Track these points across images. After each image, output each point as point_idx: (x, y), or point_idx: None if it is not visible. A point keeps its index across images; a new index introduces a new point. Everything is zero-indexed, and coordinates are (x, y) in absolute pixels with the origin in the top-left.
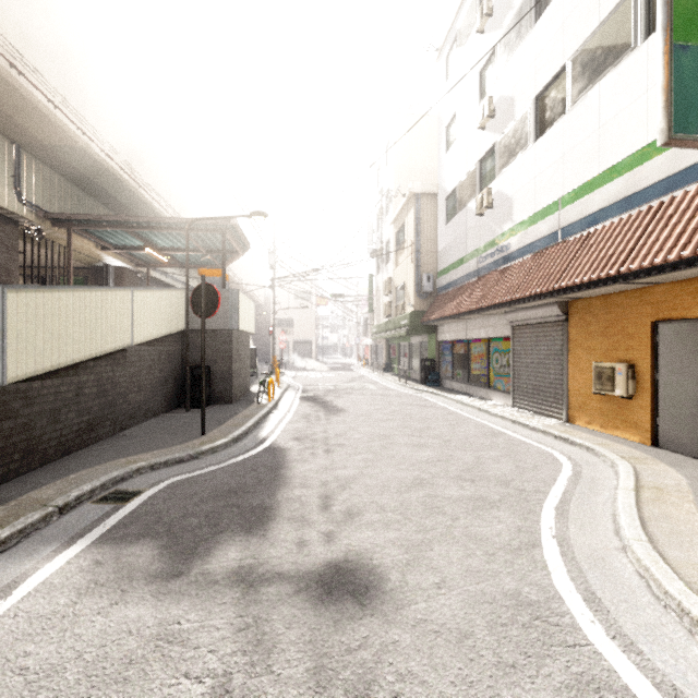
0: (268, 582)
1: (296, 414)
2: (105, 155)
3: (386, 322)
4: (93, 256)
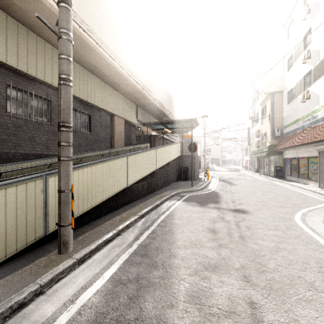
0: (222, 209)
1: (218, 184)
2: (157, 103)
3: (256, 149)
4: (148, 132)
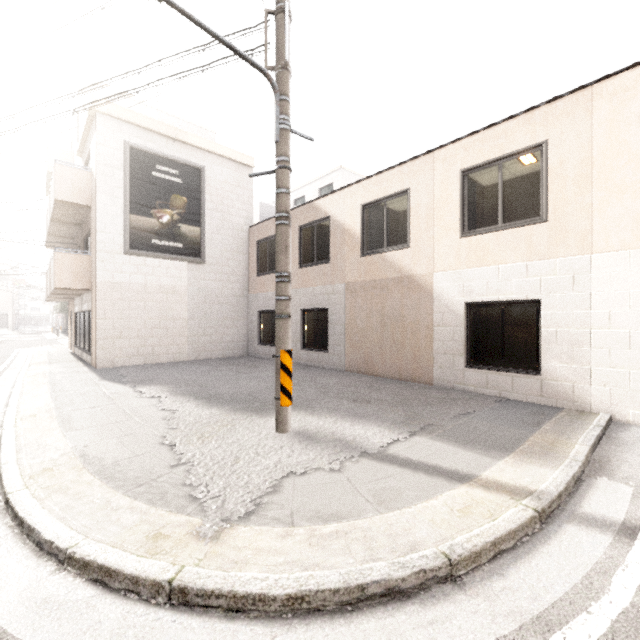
0: None
1: None
2: None
3: (56, 305)
4: None
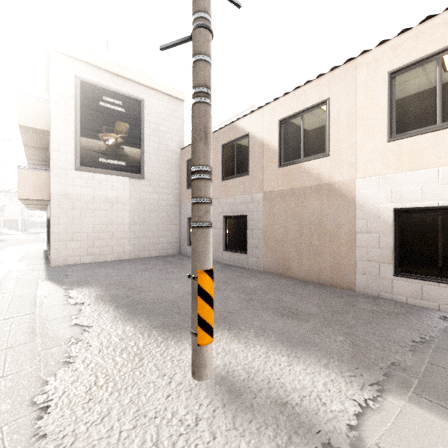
0: None
1: None
2: None
3: None
4: None
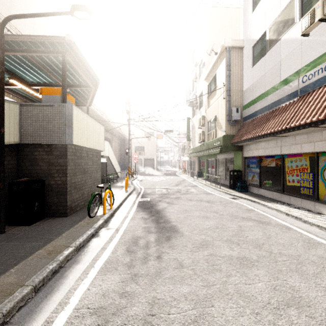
0: None
1: (122, 240)
2: None
3: (200, 145)
4: None
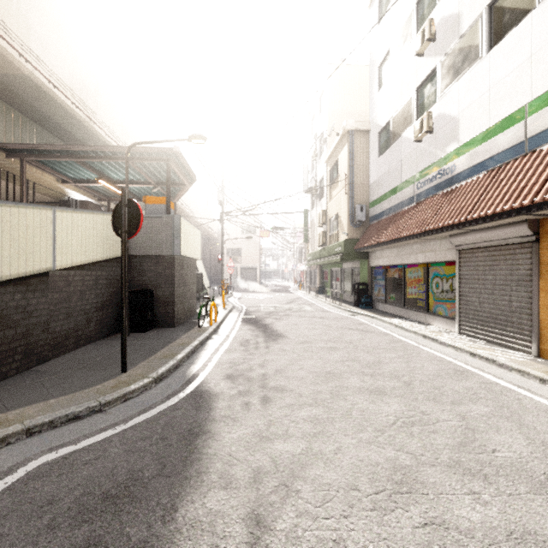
0: None
1: (235, 340)
2: (53, 87)
3: (320, 250)
4: (57, 190)
